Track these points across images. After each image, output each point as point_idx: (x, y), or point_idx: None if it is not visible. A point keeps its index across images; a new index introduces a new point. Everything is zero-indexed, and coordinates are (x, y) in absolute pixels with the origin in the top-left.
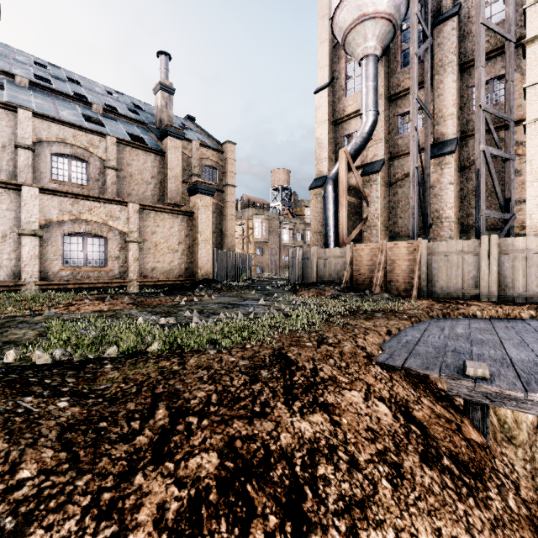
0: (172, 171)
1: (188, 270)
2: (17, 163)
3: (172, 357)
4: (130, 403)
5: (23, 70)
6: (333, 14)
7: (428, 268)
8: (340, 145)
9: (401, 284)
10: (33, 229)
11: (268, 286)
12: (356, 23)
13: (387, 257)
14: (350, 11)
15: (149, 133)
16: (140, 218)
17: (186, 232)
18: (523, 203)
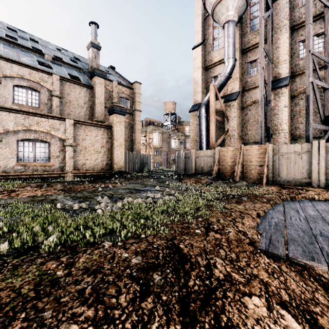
0: (98, 99)
1: (108, 165)
2: None
3: (63, 254)
4: None
5: None
6: None
7: (273, 164)
8: (209, 83)
9: (254, 175)
10: None
11: (162, 175)
12: None
13: (243, 156)
14: None
15: (83, 74)
16: (74, 130)
17: (106, 139)
18: None
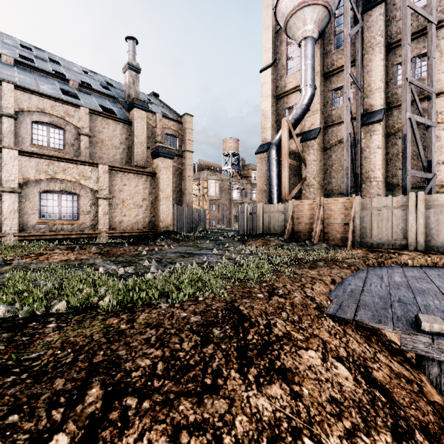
0: (138, 138)
1: (151, 223)
2: (1, 129)
3: (122, 313)
4: (59, 380)
5: (9, 50)
6: (276, 2)
7: (361, 221)
8: (282, 116)
9: (337, 235)
10: (12, 186)
11: (220, 236)
12: (296, 10)
13: (324, 212)
14: None
15: (118, 105)
16: (109, 178)
17: (149, 190)
18: (442, 165)
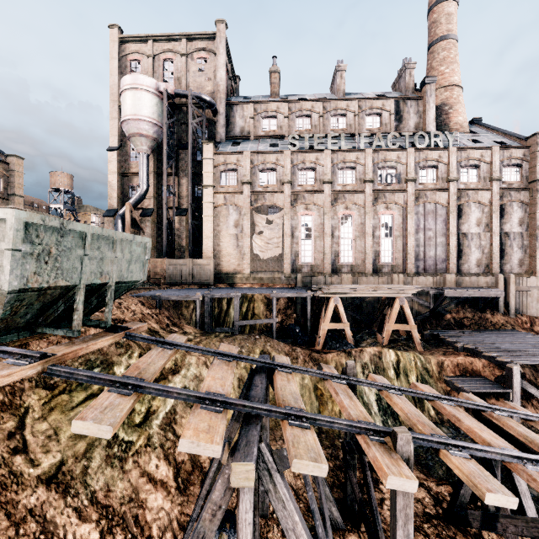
0: None
1: None
2: None
3: None
4: None
5: None
6: (122, 121)
7: (169, 271)
8: (127, 190)
9: (158, 278)
10: None
11: None
12: (136, 135)
13: (151, 266)
14: (133, 127)
15: None
16: None
17: None
18: None
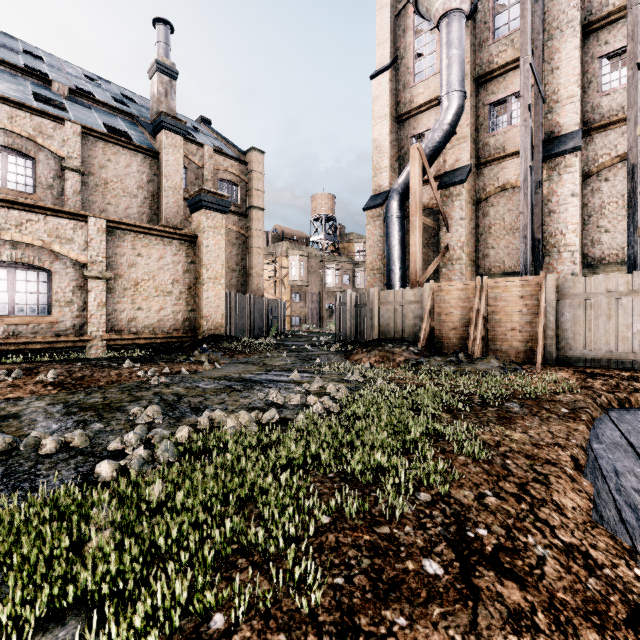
0: (169, 180)
1: (188, 321)
2: None
3: None
4: None
5: None
6: None
7: (557, 319)
8: (407, 150)
9: (511, 343)
10: None
11: (307, 344)
12: None
13: (488, 302)
14: None
15: (139, 129)
16: (110, 242)
17: (184, 265)
18: None
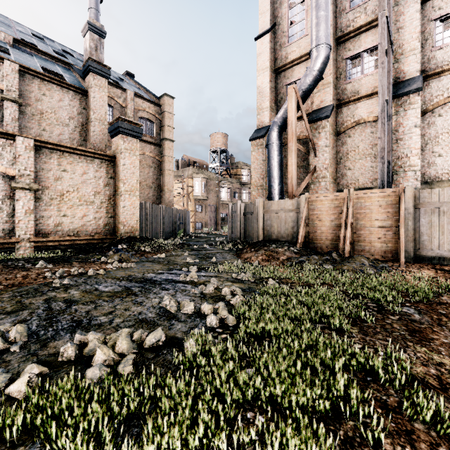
0: (96, 113)
1: (108, 226)
2: None
3: None
4: None
5: None
6: None
7: (414, 224)
8: (282, 95)
9: (374, 244)
10: None
11: (206, 244)
12: None
13: (354, 210)
14: None
15: (73, 74)
16: (37, 159)
17: (105, 180)
18: None
